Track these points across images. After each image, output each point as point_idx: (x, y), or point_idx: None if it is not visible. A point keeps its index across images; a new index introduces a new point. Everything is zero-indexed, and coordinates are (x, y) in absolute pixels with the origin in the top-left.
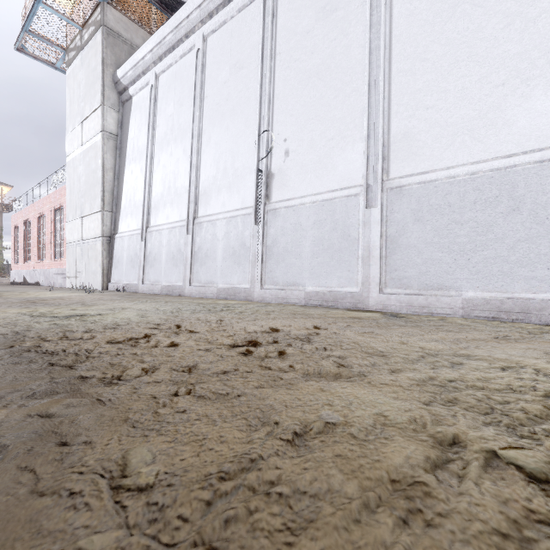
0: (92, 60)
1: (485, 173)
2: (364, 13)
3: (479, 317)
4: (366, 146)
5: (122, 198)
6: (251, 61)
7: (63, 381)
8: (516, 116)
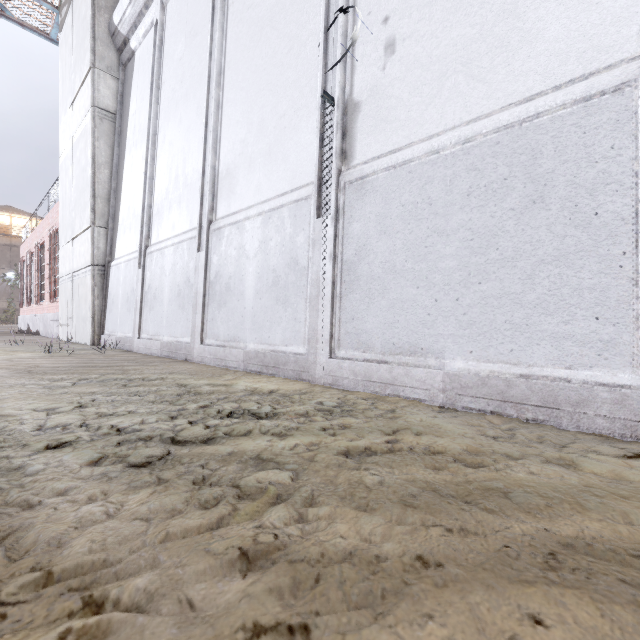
0: (82, 6)
1: None
2: None
3: None
4: None
5: (120, 205)
6: None
7: None
8: None
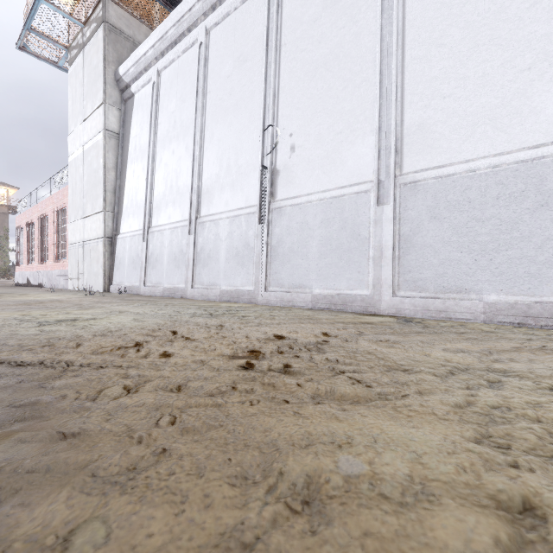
0: (94, 58)
1: (510, 165)
2: None
3: (503, 323)
4: (377, 139)
5: (124, 197)
6: (255, 53)
7: (25, 404)
8: (543, 103)
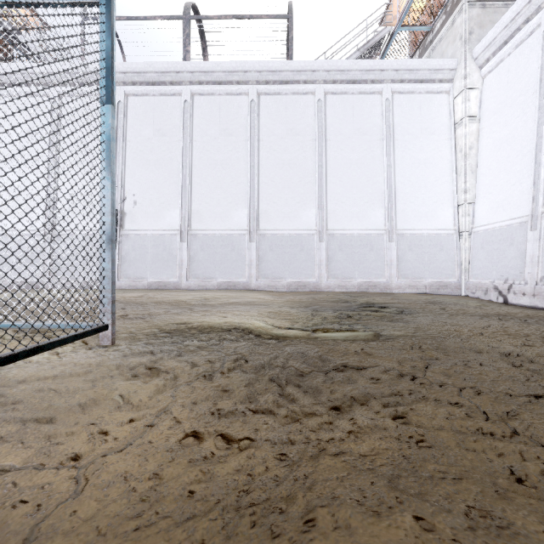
0: None
1: (225, 235)
2: (180, 146)
3: (222, 289)
4: (181, 212)
5: None
6: None
7: None
8: (234, 216)
